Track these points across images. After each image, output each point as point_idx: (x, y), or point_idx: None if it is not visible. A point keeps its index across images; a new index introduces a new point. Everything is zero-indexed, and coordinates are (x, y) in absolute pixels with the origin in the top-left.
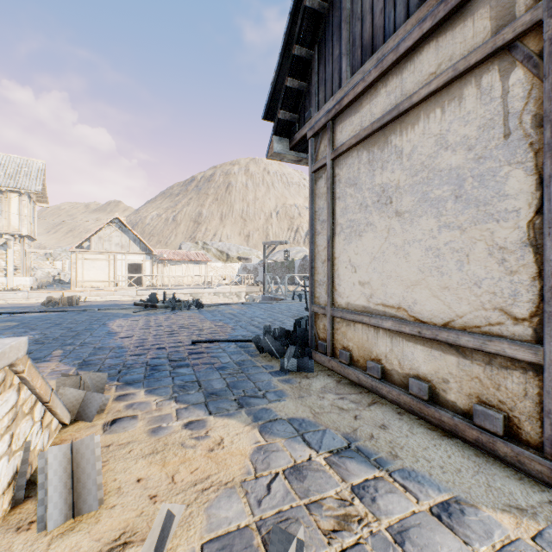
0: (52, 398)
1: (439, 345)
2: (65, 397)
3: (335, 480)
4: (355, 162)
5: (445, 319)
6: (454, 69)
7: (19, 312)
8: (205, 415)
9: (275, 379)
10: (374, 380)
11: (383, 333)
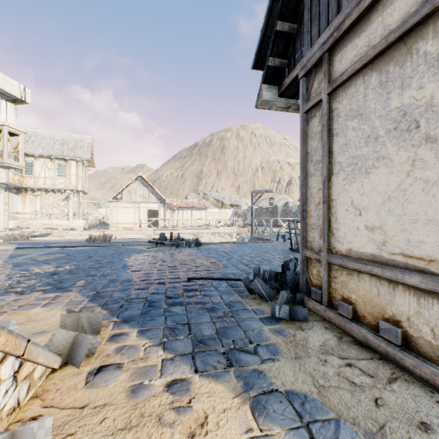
0: (28, 349)
1: None
2: (56, 340)
3: None
4: (360, 89)
5: None
6: None
7: (69, 246)
8: (190, 372)
9: (266, 329)
10: (391, 346)
11: (403, 289)
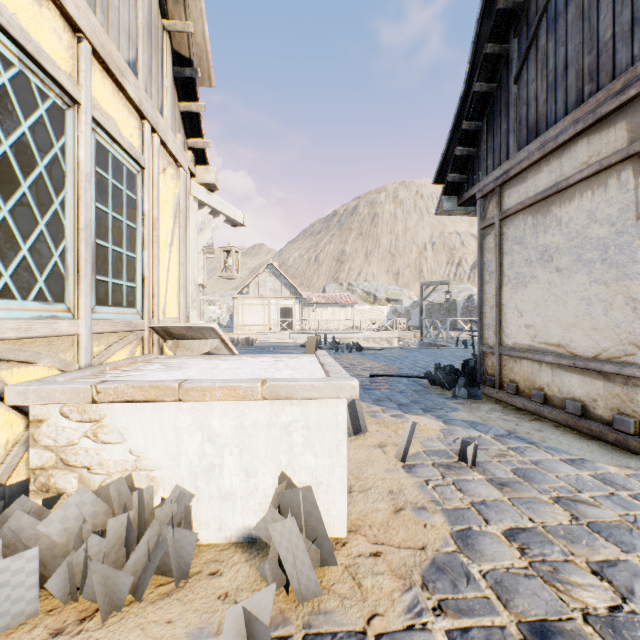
0: None
1: (590, 373)
2: None
3: (497, 444)
4: (521, 224)
5: (594, 353)
6: (599, 164)
7: None
8: (402, 413)
9: (448, 401)
10: (537, 405)
11: (545, 366)
